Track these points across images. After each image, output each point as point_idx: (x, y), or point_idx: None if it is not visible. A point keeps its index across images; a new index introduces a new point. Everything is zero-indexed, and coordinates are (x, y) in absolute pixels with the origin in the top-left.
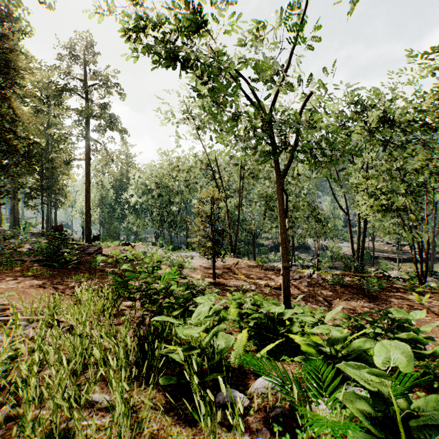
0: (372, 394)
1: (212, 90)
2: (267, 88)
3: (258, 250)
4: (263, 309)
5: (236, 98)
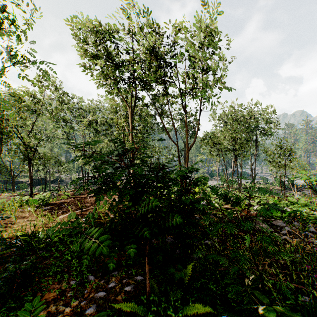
0: (42, 199)
1: (3, 135)
2: (24, 145)
3: (17, 186)
4: (23, 198)
5: (12, 137)
